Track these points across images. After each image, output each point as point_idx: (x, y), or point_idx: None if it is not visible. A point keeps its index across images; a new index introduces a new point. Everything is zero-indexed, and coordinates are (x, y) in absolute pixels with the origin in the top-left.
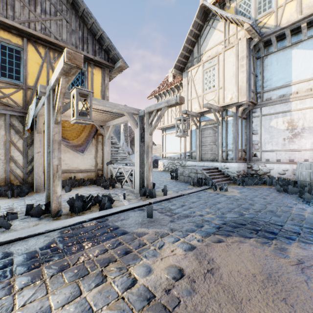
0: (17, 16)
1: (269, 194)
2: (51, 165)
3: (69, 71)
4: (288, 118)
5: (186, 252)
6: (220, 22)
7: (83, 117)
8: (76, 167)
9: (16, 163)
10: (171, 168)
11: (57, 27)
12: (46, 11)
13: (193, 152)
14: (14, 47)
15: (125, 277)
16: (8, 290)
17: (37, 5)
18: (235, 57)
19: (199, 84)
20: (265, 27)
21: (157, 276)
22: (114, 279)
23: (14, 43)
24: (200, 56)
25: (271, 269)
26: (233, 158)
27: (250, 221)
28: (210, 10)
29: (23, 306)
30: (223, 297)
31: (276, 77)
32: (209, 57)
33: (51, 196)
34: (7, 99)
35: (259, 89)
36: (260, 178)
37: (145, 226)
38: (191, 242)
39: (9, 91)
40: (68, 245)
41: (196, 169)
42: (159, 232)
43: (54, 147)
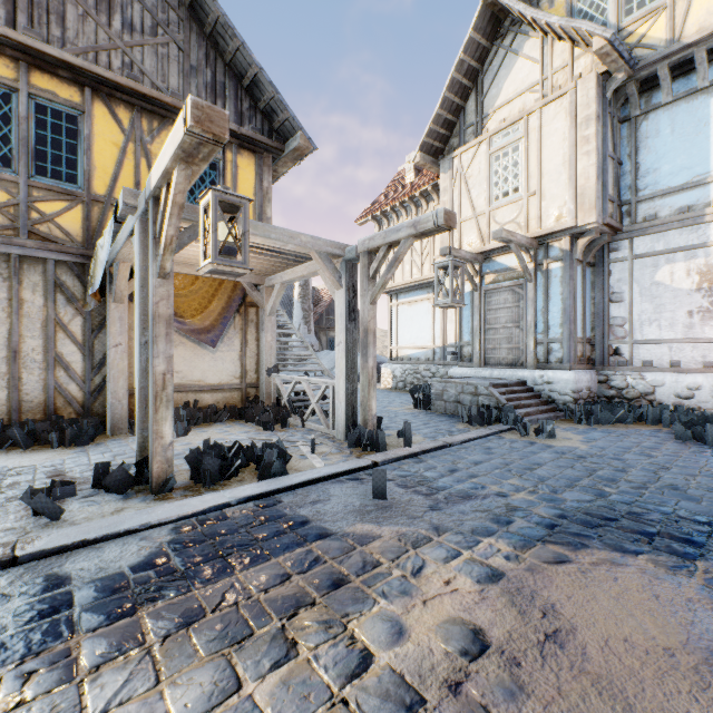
0: (71, 38)
1: (659, 445)
2: (149, 373)
3: (196, 151)
4: (701, 262)
5: (481, 586)
6: (532, 38)
7: (230, 259)
8: (198, 380)
9: (69, 370)
10: (412, 383)
11: (159, 60)
12: (133, 24)
13: (466, 345)
14: (64, 109)
15: (342, 645)
16: (65, 671)
17: (114, 13)
18: (568, 119)
19: (479, 186)
20: (644, 44)
21: (421, 645)
22: (315, 649)
23: (64, 100)
24: (482, 120)
25: (710, 636)
26: (563, 360)
27: (626, 512)
28: (505, 10)
29: (104, 712)
30: (602, 708)
31: (670, 163)
32: (504, 122)
33: (149, 444)
34: (49, 225)
35: (627, 195)
36: (632, 407)
37: (371, 519)
38: (490, 560)
39: (52, 208)
40: (195, 562)
41: (475, 385)
42: (407, 533)
43: (156, 331)
